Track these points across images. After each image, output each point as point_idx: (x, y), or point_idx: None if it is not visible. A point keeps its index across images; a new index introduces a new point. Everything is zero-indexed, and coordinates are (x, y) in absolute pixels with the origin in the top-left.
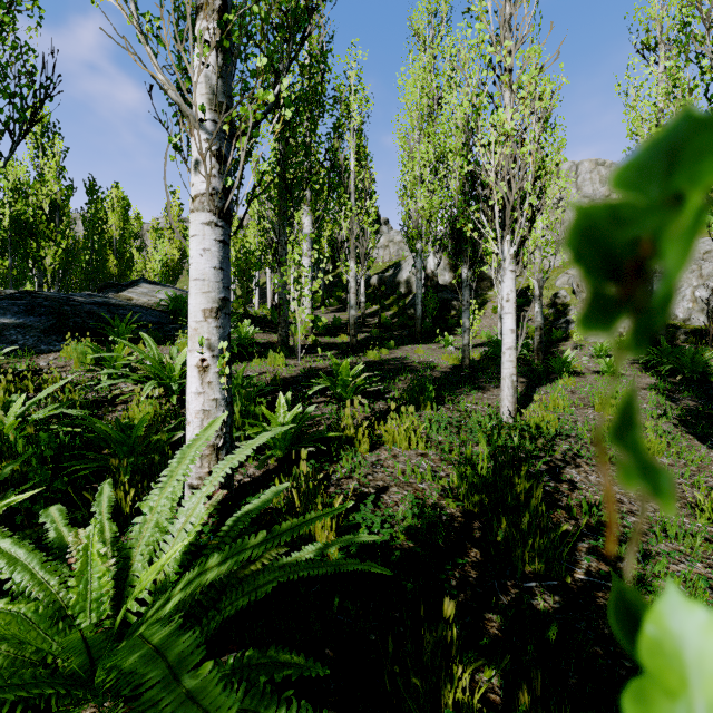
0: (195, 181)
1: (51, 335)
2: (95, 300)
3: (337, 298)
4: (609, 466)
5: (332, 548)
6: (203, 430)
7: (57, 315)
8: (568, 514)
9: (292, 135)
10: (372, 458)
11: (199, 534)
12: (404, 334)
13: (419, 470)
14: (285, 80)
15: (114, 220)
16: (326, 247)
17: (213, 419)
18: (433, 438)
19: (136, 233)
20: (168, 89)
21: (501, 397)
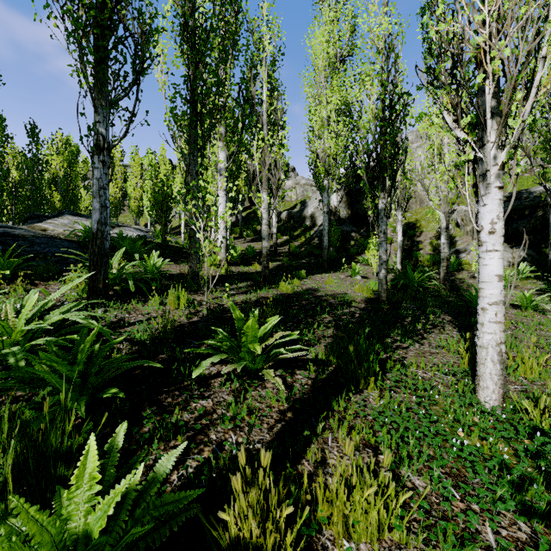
0: None
1: None
2: None
3: (253, 229)
4: None
5: None
6: None
7: None
8: None
9: (201, 58)
10: None
11: None
12: (312, 262)
13: None
14: None
15: (58, 161)
16: (244, 187)
17: None
18: (407, 484)
19: (84, 174)
20: None
21: (480, 373)
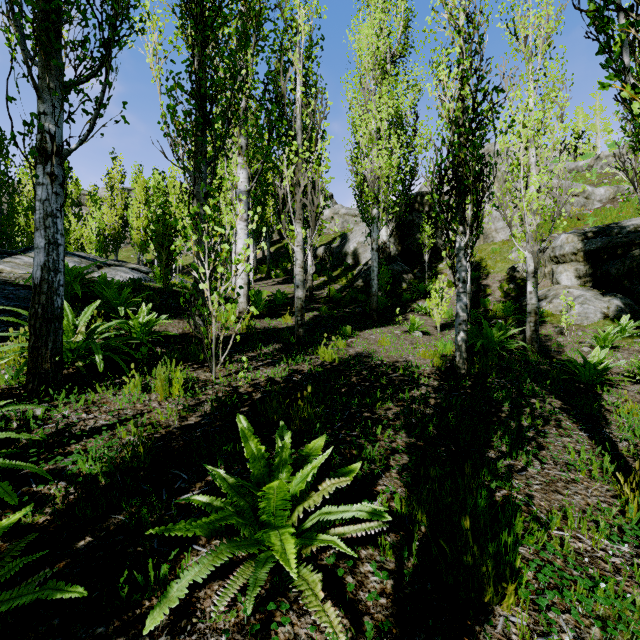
0: None
1: None
2: None
3: (283, 268)
4: None
5: None
6: None
7: None
8: None
9: (210, 35)
10: None
11: None
12: (357, 311)
13: None
14: None
15: None
16: (272, 217)
17: None
18: None
19: (74, 199)
20: None
21: None
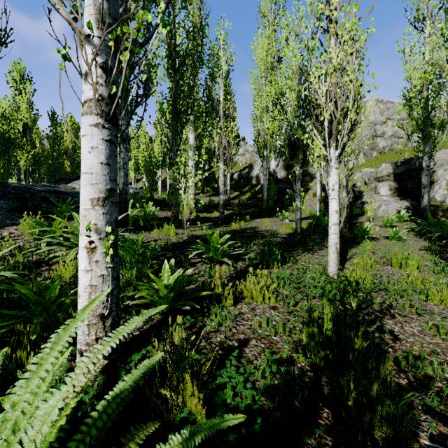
0: (84, 88)
1: (15, 213)
2: (48, 189)
3: (211, 187)
4: (416, 316)
5: (197, 439)
6: (82, 309)
7: (20, 199)
8: (397, 366)
9: (180, 77)
10: (235, 313)
11: (71, 416)
12: (255, 211)
13: (272, 323)
14: (162, 3)
15: (68, 137)
16: (205, 155)
17: (100, 292)
18: (281, 292)
19: None
20: (59, 8)
21: (328, 259)
